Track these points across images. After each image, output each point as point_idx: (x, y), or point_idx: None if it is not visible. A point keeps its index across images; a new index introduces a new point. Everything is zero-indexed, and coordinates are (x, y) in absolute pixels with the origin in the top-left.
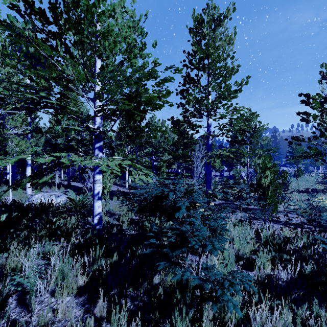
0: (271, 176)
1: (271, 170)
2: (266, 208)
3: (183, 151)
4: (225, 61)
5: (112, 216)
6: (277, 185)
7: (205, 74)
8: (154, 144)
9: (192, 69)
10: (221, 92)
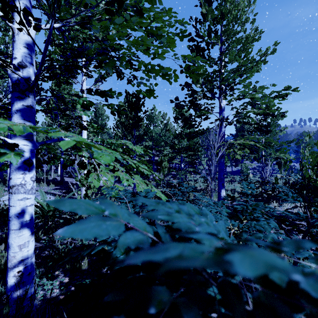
0: None
1: None
2: None
3: (187, 144)
4: (243, 27)
5: None
6: None
7: (218, 42)
8: (154, 137)
9: (200, 42)
10: (240, 64)
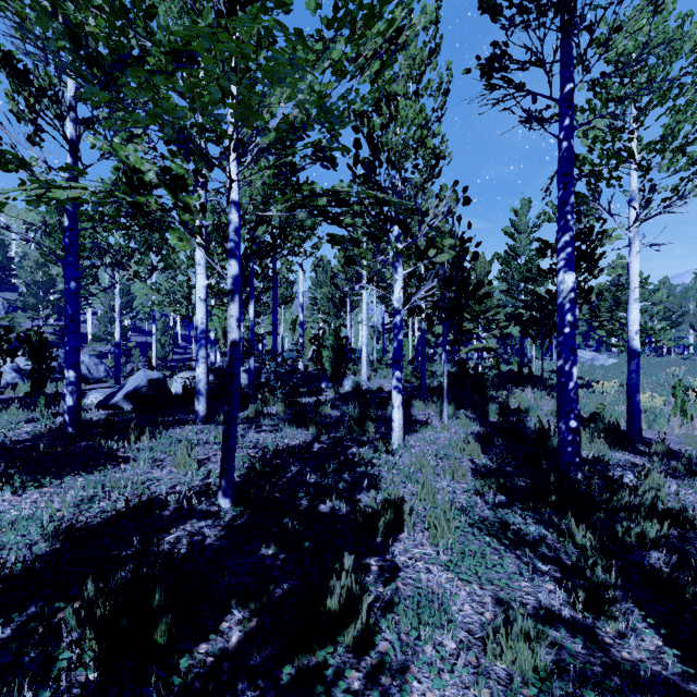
0: None
1: None
2: None
3: None
4: None
5: None
6: None
7: None
8: None
9: None
10: None
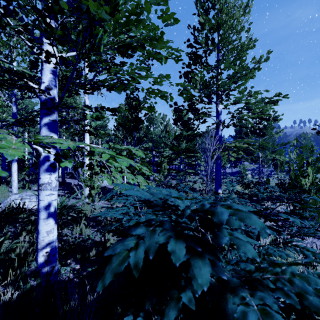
0: (312, 175)
1: (310, 167)
2: (317, 223)
3: (186, 145)
4: (239, 35)
5: (97, 226)
6: (319, 186)
7: (215, 50)
8: (154, 139)
9: (198, 48)
10: (235, 71)
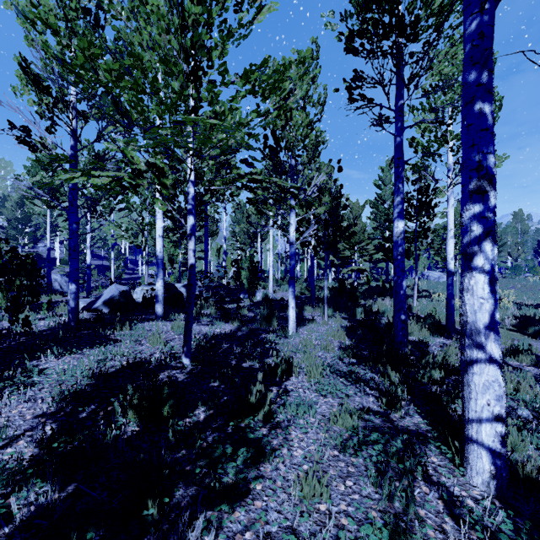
0: None
1: None
2: None
3: None
4: None
5: None
6: None
7: None
8: None
9: None
10: None
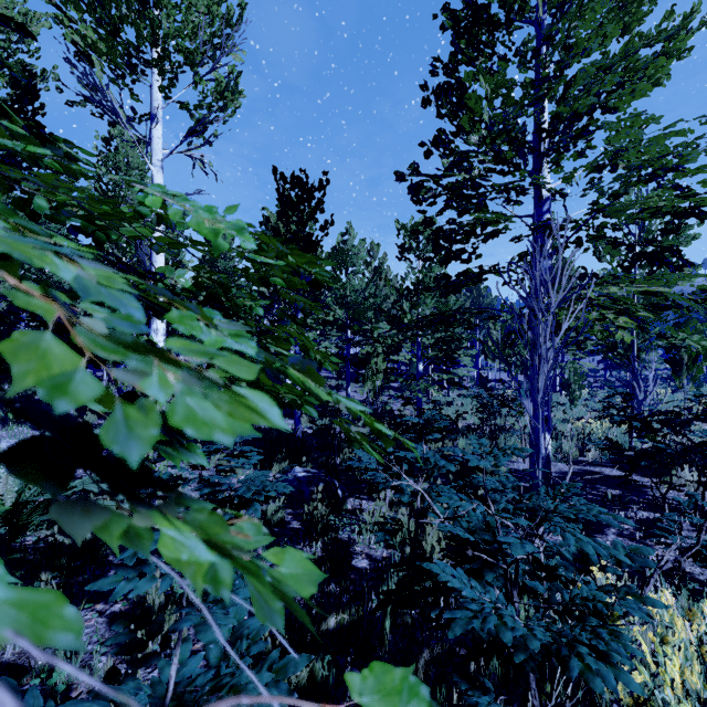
0: None
1: None
2: None
3: (433, 312)
4: None
5: None
6: None
7: None
8: (350, 300)
9: None
10: (606, 59)
